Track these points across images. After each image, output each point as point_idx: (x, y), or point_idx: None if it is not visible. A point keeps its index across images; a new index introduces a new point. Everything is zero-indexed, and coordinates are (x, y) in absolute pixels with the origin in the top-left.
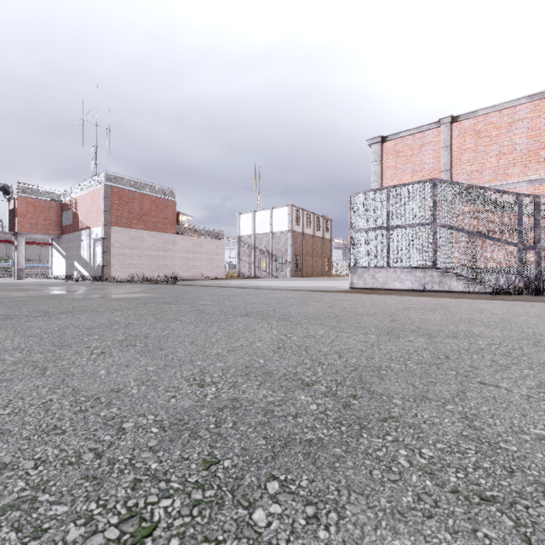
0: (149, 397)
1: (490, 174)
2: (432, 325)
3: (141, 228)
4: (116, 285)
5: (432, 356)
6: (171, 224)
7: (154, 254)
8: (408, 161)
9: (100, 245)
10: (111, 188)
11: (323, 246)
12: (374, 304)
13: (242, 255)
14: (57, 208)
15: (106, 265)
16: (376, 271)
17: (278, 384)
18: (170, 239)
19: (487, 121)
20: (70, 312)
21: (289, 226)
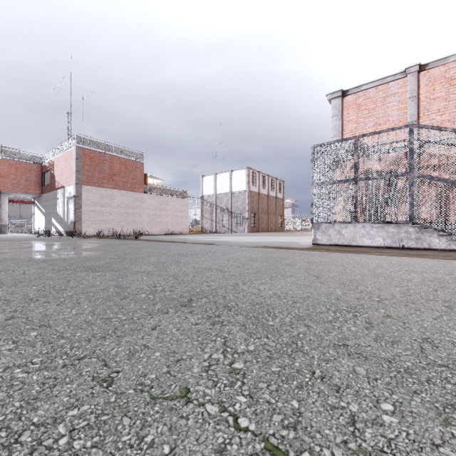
0: None
1: None
2: None
3: (111, 187)
4: (77, 240)
5: None
6: (139, 184)
7: (123, 211)
8: (370, 114)
9: (73, 203)
10: (83, 150)
11: (276, 205)
12: (374, 272)
13: (205, 212)
14: (37, 170)
15: (77, 221)
16: (342, 226)
17: None
18: (139, 198)
19: None
20: None
21: (246, 186)
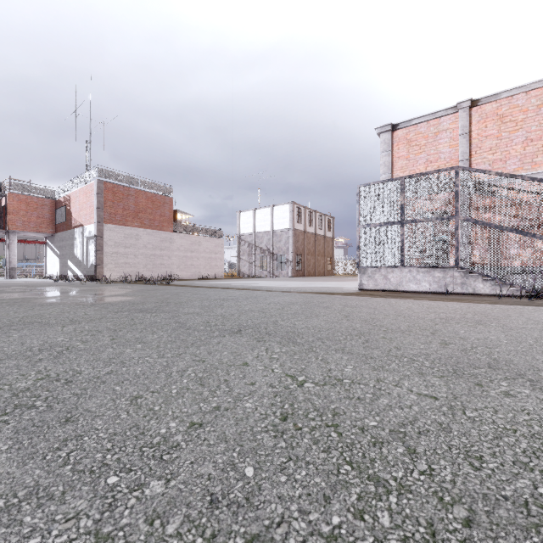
0: None
1: (515, 163)
2: (508, 353)
3: (137, 226)
4: (104, 286)
5: None
6: (168, 221)
7: (150, 252)
8: (421, 150)
9: (93, 243)
10: (105, 184)
11: (325, 245)
12: (399, 312)
13: (242, 253)
14: (51, 205)
15: (99, 264)
16: (389, 271)
17: None
18: (167, 237)
19: (512, 104)
20: (8, 327)
21: (290, 224)
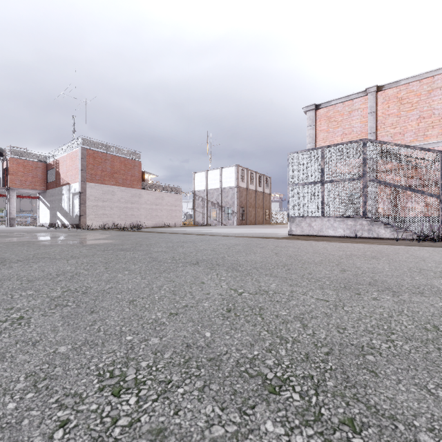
0: (24, 424)
1: (411, 136)
2: (386, 277)
3: (112, 184)
4: (88, 232)
5: (415, 325)
6: (137, 181)
7: (123, 205)
8: (338, 125)
9: (78, 198)
10: (87, 150)
11: (263, 199)
12: (316, 251)
13: (196, 206)
14: (43, 167)
15: (82, 215)
16: (312, 220)
17: (229, 387)
18: (137, 193)
19: (408, 89)
20: (27, 260)
21: (235, 182)
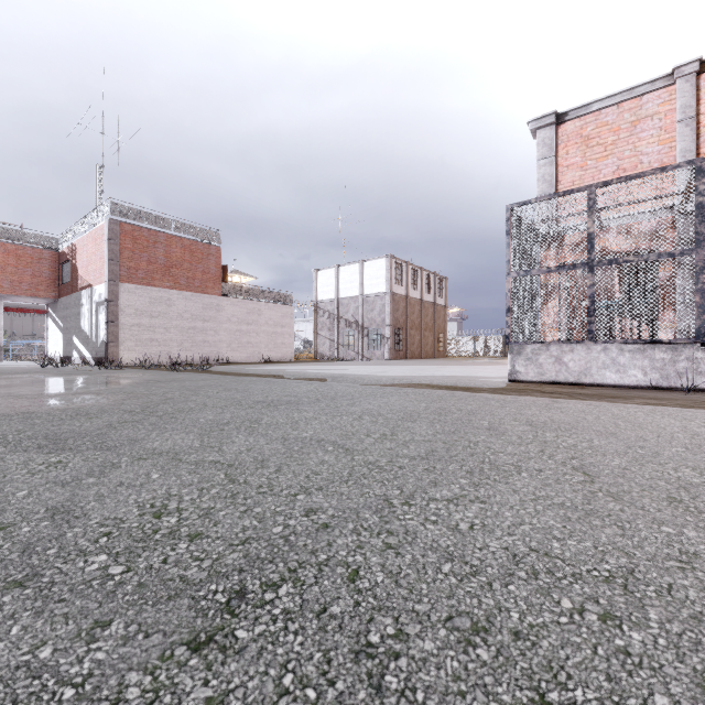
0: None
1: None
2: None
3: (168, 286)
4: (101, 374)
5: None
6: (214, 281)
7: (188, 325)
8: (607, 153)
9: (105, 311)
10: (121, 225)
11: (434, 315)
12: None
13: (320, 327)
14: (52, 259)
15: (111, 341)
16: (565, 349)
17: None
18: (213, 303)
19: None
20: None
21: (387, 285)
